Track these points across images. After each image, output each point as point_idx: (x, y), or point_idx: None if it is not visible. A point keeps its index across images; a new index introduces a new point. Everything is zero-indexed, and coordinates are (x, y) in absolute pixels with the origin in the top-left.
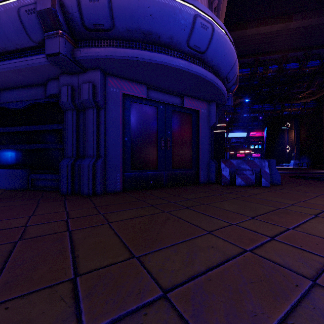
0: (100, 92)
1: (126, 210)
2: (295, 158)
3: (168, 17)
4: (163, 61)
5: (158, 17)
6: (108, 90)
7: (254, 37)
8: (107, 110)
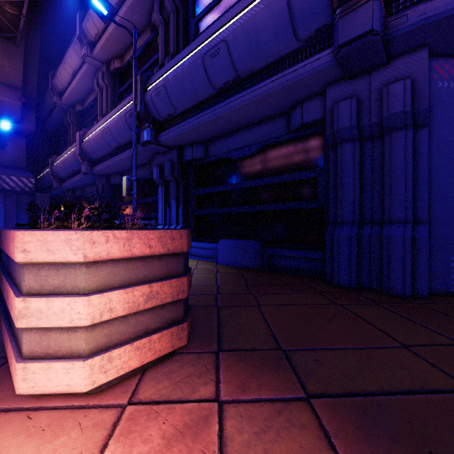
0: (427, 92)
1: None
2: None
3: None
4: None
5: None
6: (433, 87)
7: None
8: (431, 128)
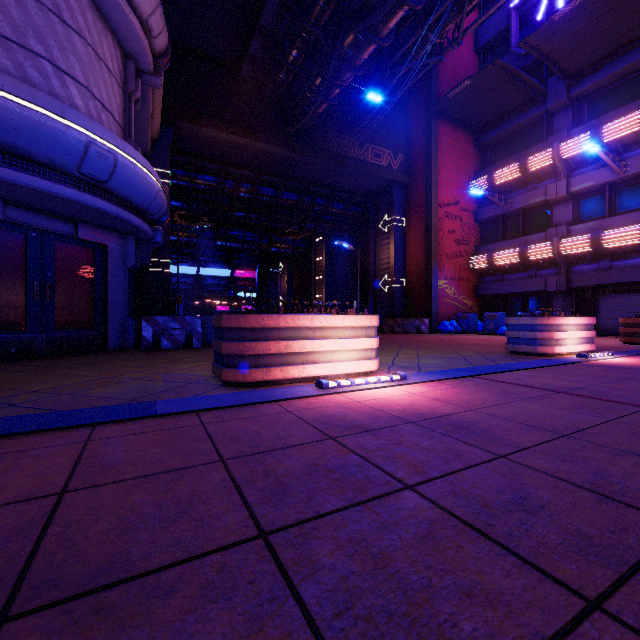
0: None
1: None
2: None
3: (46, 138)
4: (37, 185)
5: (28, 134)
6: None
7: (214, 140)
8: None
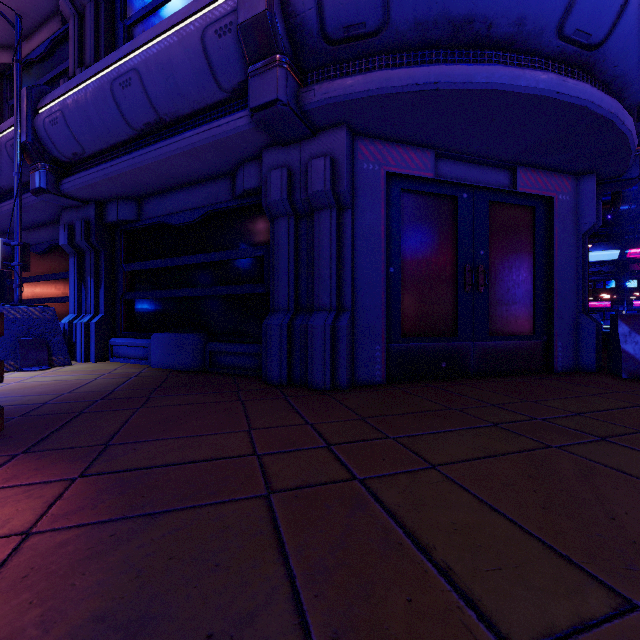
0: (346, 173)
1: (442, 433)
2: None
3: None
4: (498, 80)
5: None
6: (358, 168)
7: None
8: (356, 211)
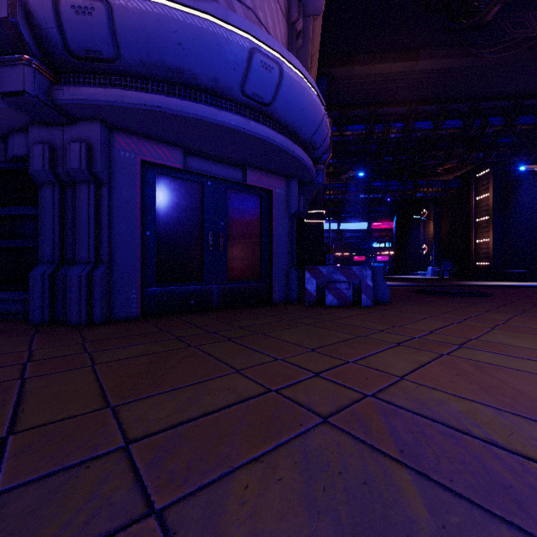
0: (101, 157)
1: (132, 346)
2: (435, 263)
3: (208, 49)
4: (203, 114)
5: (191, 49)
6: (116, 154)
7: (367, 79)
8: (114, 187)
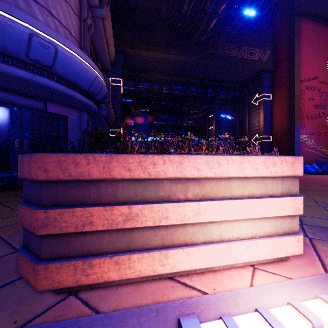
0: None
1: None
2: None
3: None
4: None
5: None
6: None
7: (146, 58)
8: None
